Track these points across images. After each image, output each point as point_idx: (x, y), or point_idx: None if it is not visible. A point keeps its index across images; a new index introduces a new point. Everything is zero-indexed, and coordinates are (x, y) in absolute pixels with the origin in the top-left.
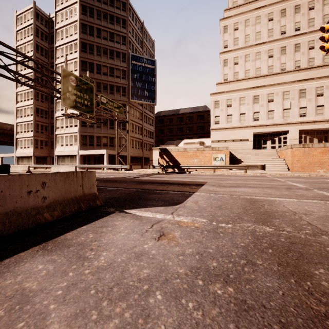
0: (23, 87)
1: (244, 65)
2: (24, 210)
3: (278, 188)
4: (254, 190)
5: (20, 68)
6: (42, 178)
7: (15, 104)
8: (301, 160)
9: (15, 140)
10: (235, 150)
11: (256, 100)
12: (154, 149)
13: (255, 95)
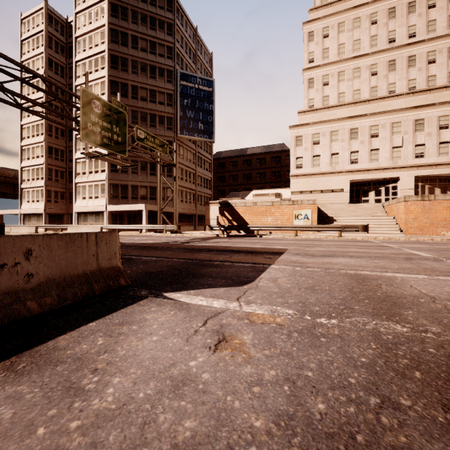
0: (31, 117)
1: (337, 86)
2: None
3: (394, 258)
4: (358, 261)
5: (27, 92)
6: (27, 243)
7: (20, 141)
8: (419, 218)
9: (20, 191)
10: (324, 205)
11: (354, 135)
12: (212, 204)
13: (352, 128)
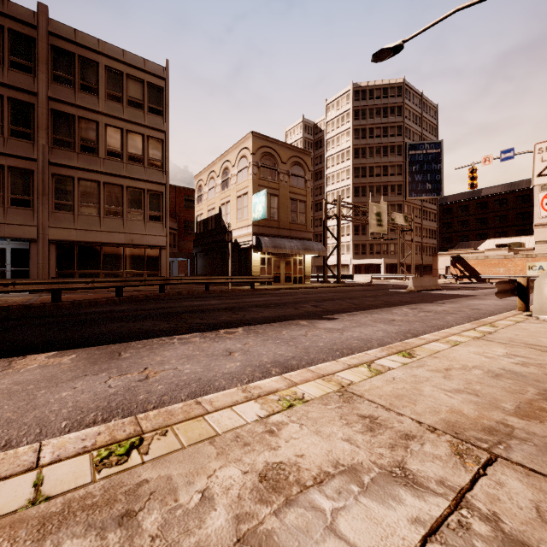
0: None
1: None
2: (428, 286)
3: None
4: None
5: None
6: (429, 278)
7: None
8: None
9: None
10: None
11: None
12: (440, 255)
13: None
